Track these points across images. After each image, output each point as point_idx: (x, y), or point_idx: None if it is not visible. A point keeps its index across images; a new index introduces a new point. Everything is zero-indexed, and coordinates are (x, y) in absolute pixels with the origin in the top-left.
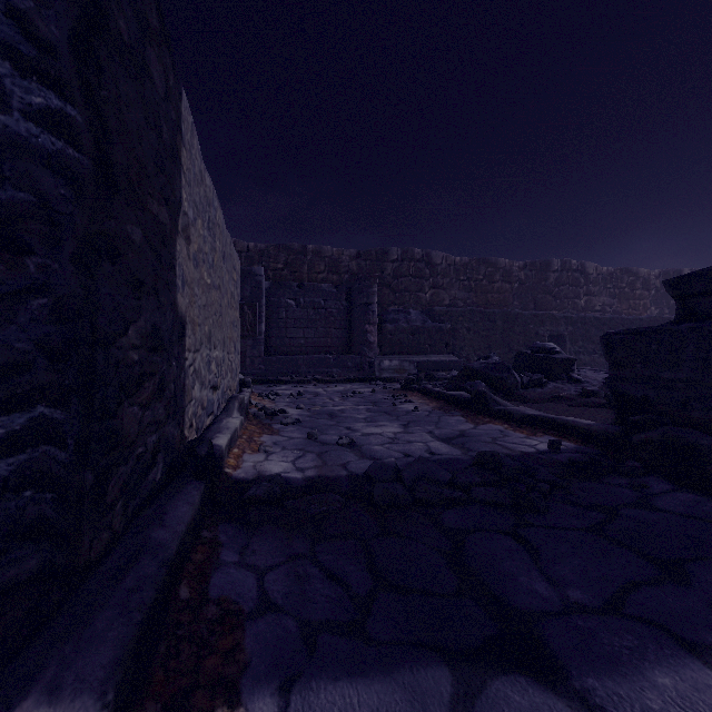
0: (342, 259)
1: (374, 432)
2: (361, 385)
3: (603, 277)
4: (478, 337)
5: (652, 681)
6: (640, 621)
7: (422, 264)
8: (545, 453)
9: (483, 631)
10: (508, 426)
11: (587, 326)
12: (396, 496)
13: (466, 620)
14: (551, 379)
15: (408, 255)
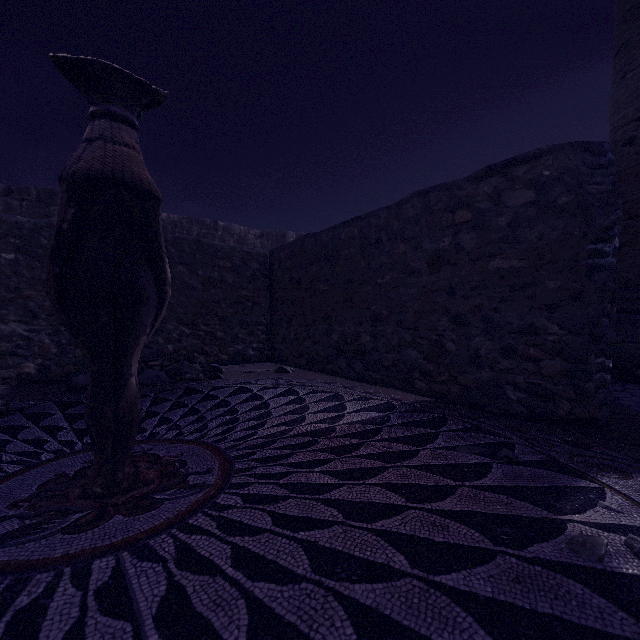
0: (248, 237)
1: None
2: None
3: None
4: None
5: None
6: None
7: None
8: None
9: None
10: None
11: None
12: None
13: None
14: None
15: None
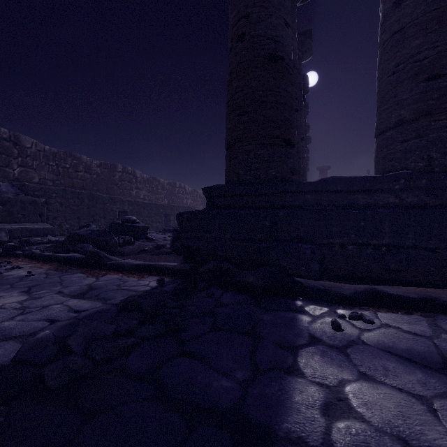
0: None
1: None
2: None
3: (144, 180)
4: (70, 210)
5: (296, 401)
6: (268, 371)
7: (9, 143)
8: (157, 288)
9: (225, 445)
10: (123, 274)
11: (140, 207)
12: (77, 369)
13: (212, 446)
14: (136, 239)
15: None
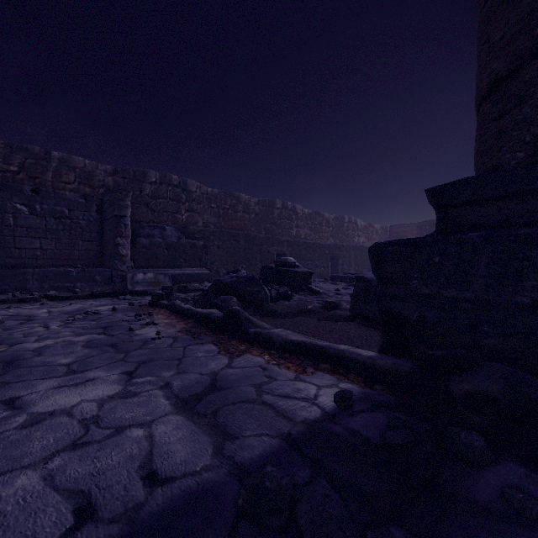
0: (96, 173)
1: (60, 406)
2: (106, 301)
3: (306, 216)
4: (226, 253)
5: None
6: None
7: (179, 189)
8: (336, 417)
9: None
10: (270, 357)
11: (300, 248)
12: None
13: None
14: (294, 291)
15: (166, 179)
